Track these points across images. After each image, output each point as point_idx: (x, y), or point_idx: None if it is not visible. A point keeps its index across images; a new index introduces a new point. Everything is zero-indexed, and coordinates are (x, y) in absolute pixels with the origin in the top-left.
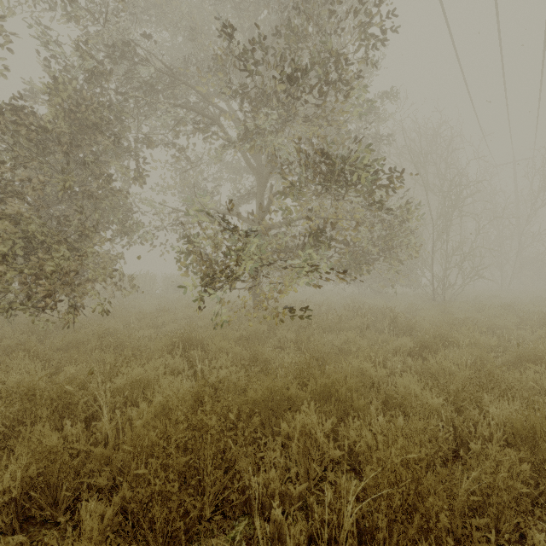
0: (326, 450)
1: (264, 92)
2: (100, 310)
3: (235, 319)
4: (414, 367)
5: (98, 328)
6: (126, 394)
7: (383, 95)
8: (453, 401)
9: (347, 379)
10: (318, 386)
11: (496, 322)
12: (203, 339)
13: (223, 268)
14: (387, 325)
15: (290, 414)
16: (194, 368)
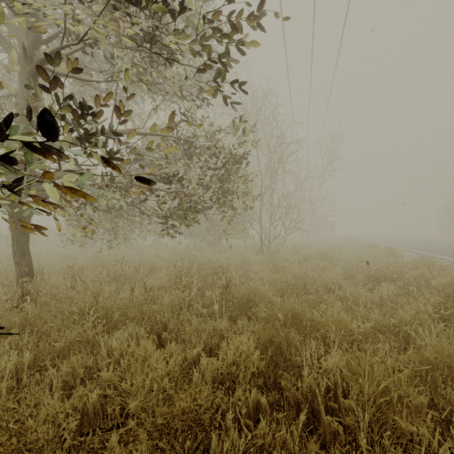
0: None
1: None
2: None
3: None
4: None
5: None
6: None
7: None
8: None
9: None
10: None
11: (332, 277)
12: None
13: None
14: (219, 294)
15: None
16: None
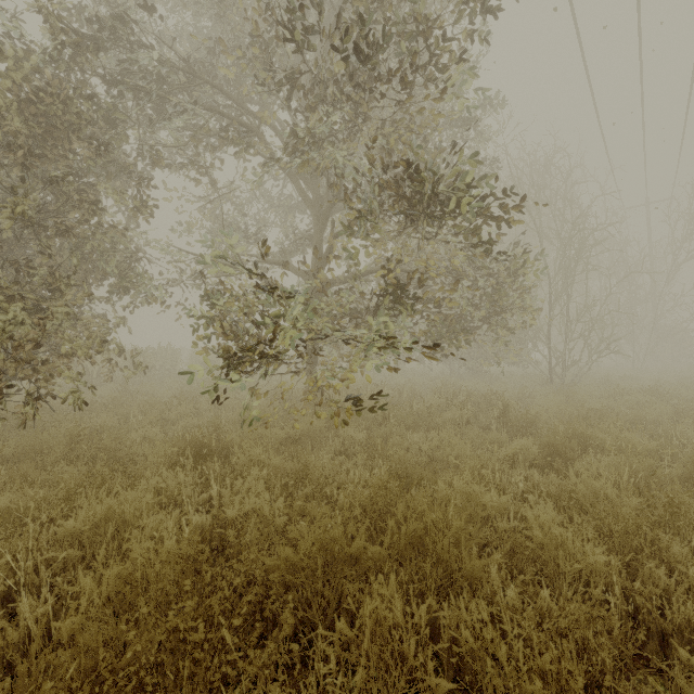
0: (420, 676)
1: (320, 81)
2: (72, 401)
3: (282, 410)
4: (544, 486)
5: (71, 428)
6: (85, 543)
7: (486, 104)
8: (619, 550)
9: (449, 516)
10: (403, 535)
11: (646, 413)
12: (228, 444)
13: (260, 337)
14: (495, 418)
15: (355, 584)
16: (211, 489)
